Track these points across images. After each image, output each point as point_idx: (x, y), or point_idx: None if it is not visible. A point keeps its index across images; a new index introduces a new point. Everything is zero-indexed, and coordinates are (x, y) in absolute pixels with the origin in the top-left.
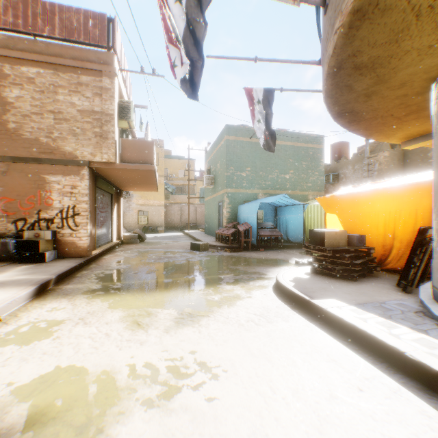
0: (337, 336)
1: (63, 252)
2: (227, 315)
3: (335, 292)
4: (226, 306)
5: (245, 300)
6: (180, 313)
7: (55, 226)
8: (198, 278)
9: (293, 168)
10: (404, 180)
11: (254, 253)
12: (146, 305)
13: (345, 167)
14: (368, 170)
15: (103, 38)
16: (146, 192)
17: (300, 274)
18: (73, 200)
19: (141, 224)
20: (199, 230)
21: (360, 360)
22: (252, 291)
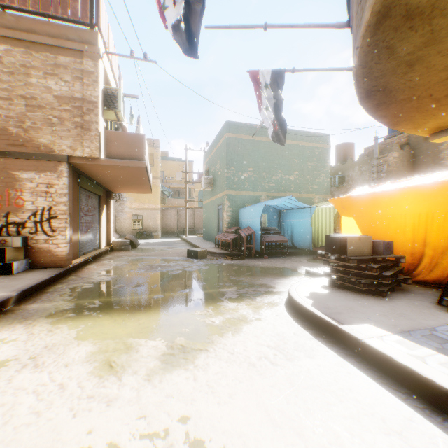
0: (385, 382)
1: (37, 261)
2: (232, 349)
3: (367, 313)
4: (229, 333)
5: (253, 324)
6: (169, 345)
7: (27, 232)
8: (195, 292)
9: (298, 169)
10: (432, 178)
11: (257, 261)
12: (126, 333)
13: (351, 169)
14: (377, 172)
15: (85, 14)
16: (140, 195)
17: (316, 288)
18: (49, 200)
19: (135, 229)
20: (197, 235)
21: (434, 430)
22: (260, 311)
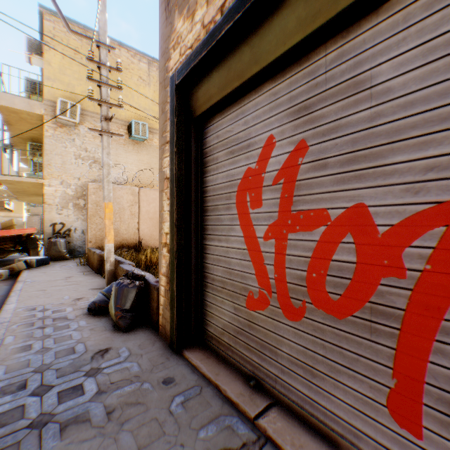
0: None
1: None
2: None
3: None
4: None
5: None
6: None
7: None
8: None
9: None
10: None
11: None
12: None
13: None
14: None
15: None
16: None
17: None
18: None
19: None
20: None
21: None
22: None
